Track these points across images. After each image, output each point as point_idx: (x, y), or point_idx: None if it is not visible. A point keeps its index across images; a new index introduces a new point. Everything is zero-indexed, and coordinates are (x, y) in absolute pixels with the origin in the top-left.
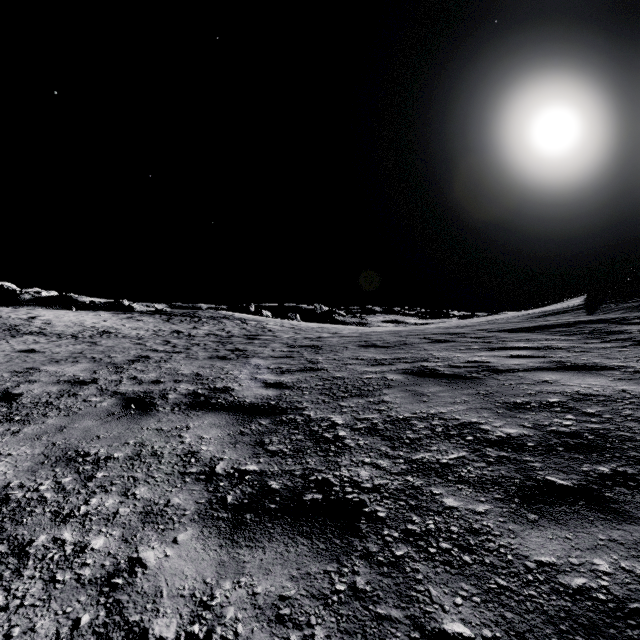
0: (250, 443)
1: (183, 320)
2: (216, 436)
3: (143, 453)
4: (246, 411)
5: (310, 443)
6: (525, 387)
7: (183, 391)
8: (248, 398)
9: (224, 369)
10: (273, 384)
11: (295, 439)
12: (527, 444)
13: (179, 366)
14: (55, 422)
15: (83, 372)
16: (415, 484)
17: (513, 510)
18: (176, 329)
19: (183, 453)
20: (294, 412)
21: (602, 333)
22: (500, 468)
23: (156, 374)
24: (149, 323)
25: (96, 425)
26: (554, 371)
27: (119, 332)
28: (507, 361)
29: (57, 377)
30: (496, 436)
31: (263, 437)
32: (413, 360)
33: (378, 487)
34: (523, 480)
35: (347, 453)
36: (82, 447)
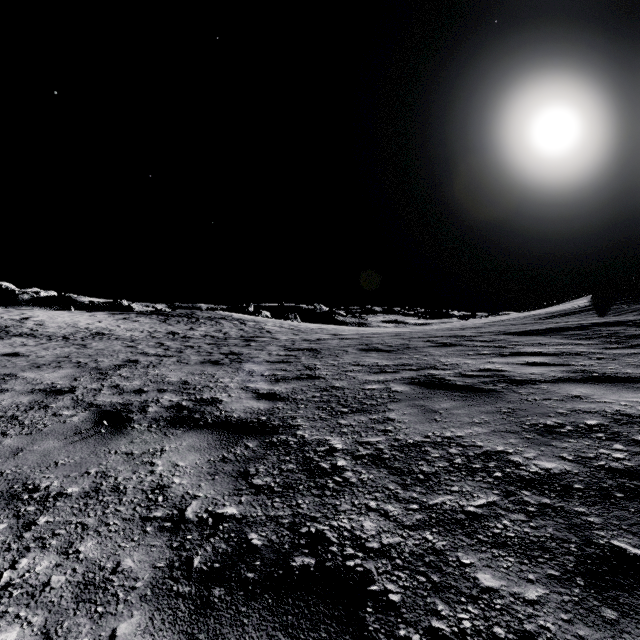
0: (232, 474)
1: (180, 321)
2: (193, 463)
3: (103, 487)
4: (232, 429)
5: (303, 476)
6: (553, 404)
7: (166, 403)
8: (236, 412)
9: (214, 376)
10: (266, 395)
11: (285, 469)
12: (574, 486)
13: (167, 372)
14: (13, 443)
15: (63, 379)
16: (436, 546)
17: (578, 599)
18: (172, 330)
19: (150, 488)
20: (286, 431)
21: (621, 337)
22: (546, 523)
23: (140, 382)
24: (145, 324)
25: (58, 447)
26: (582, 383)
27: (113, 333)
28: (524, 370)
29: (33, 385)
30: (531, 472)
31: (248, 465)
32: (419, 367)
33: (388, 549)
34: (581, 545)
35: (347, 492)
36: (33, 478)
